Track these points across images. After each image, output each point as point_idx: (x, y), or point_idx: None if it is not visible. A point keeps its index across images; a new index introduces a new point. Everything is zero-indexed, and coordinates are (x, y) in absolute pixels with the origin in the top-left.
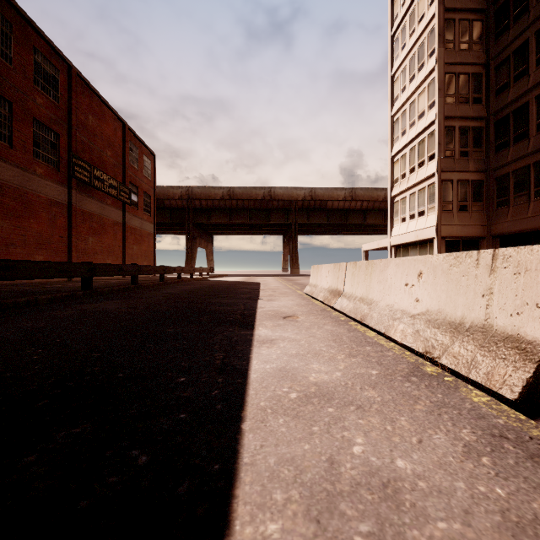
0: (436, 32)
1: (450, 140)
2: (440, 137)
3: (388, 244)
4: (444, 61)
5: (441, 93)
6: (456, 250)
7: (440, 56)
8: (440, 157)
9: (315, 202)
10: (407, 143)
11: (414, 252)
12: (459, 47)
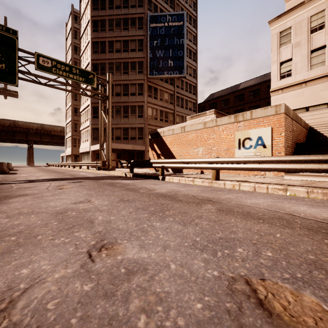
0: (71, 95)
1: (76, 127)
2: (72, 125)
3: (65, 155)
4: (73, 104)
5: (73, 113)
6: (78, 158)
7: (72, 102)
8: (72, 131)
9: (44, 131)
10: (68, 122)
11: (70, 158)
12: (79, 101)
